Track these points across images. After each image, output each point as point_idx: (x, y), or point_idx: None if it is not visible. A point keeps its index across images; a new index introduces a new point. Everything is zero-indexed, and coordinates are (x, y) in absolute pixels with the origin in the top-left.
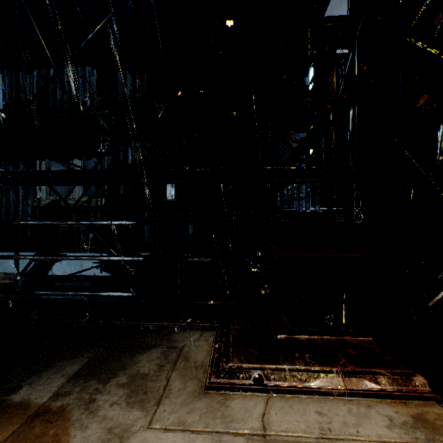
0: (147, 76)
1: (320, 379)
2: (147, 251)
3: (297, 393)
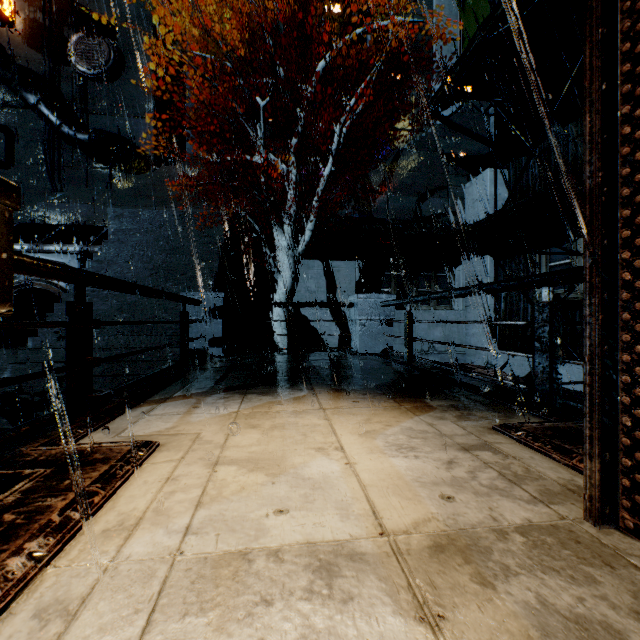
0: None
1: (558, 451)
2: None
3: (537, 451)
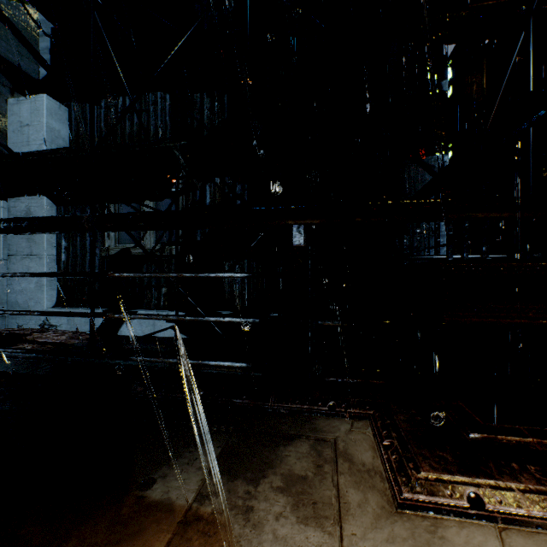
0: (227, 97)
1: None
2: (228, 310)
3: (544, 528)
